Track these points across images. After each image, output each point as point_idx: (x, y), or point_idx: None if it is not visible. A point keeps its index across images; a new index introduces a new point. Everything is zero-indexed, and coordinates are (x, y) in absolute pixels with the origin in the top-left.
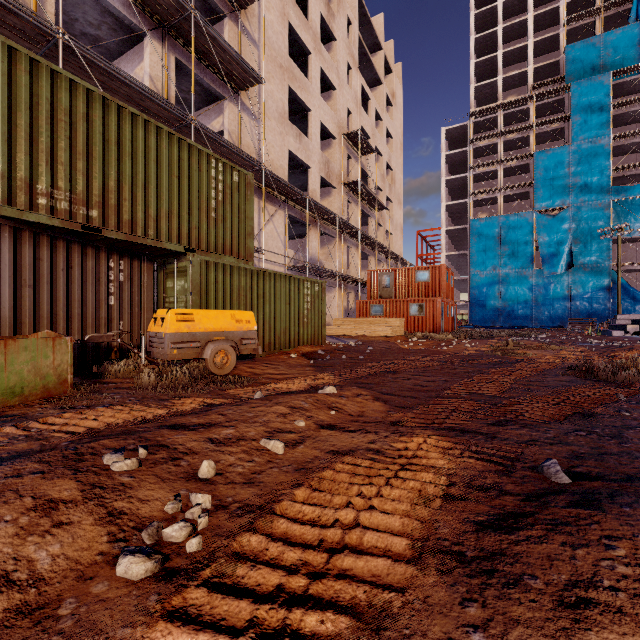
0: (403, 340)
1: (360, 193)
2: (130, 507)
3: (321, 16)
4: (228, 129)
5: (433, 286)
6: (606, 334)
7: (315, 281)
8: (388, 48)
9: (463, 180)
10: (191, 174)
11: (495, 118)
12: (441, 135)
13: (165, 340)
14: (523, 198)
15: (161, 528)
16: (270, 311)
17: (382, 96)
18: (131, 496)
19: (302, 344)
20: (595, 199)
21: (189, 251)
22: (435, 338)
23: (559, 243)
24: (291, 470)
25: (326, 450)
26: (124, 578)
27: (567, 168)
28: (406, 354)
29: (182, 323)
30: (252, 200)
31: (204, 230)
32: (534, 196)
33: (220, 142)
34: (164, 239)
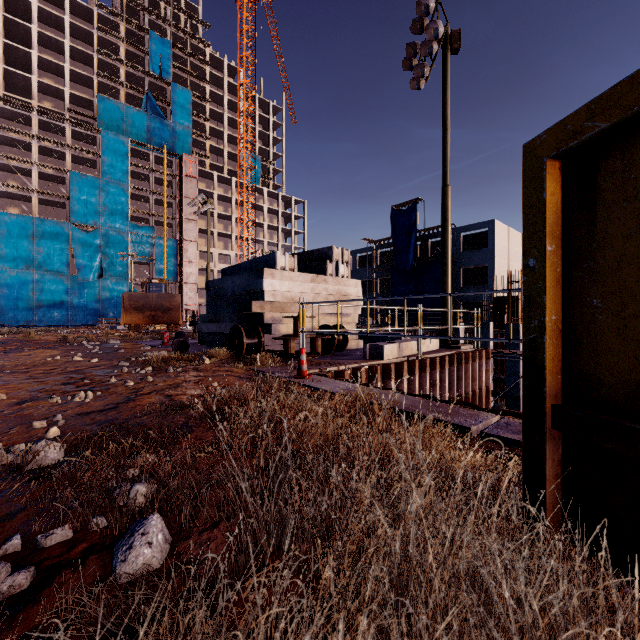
0: None
1: None
2: None
3: None
4: None
5: None
6: (115, 328)
7: None
8: None
9: None
10: None
11: (30, 117)
12: None
13: None
14: (61, 206)
15: None
16: None
17: None
18: None
19: None
20: (119, 228)
21: None
22: None
23: (92, 256)
24: None
25: None
26: None
27: (99, 196)
28: None
29: None
30: None
31: None
32: (70, 209)
33: None
34: None
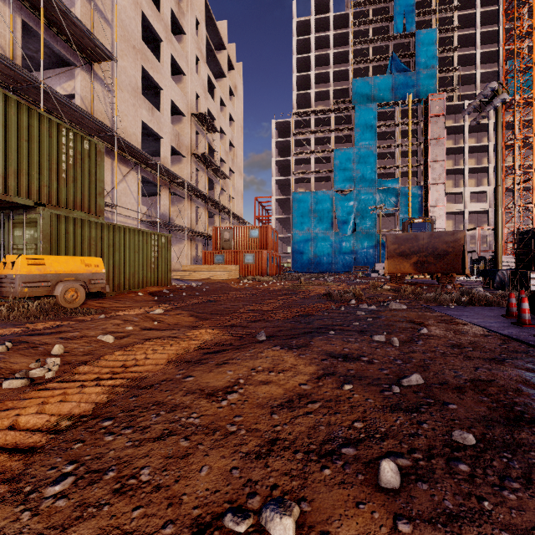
0: (237, 282)
1: (207, 163)
2: (6, 366)
3: (172, 11)
4: (80, 94)
5: (262, 241)
6: (369, 276)
7: (162, 234)
8: (231, 49)
9: (288, 162)
10: (41, 139)
11: (309, 120)
12: (272, 125)
13: (16, 280)
14: (327, 180)
15: (28, 372)
16: (120, 258)
17: (226, 87)
18: (5, 361)
19: (150, 285)
20: (368, 186)
21: (39, 205)
22: (261, 280)
23: (348, 214)
24: (116, 348)
25: (142, 339)
26: (8, 388)
27: (353, 163)
28: (232, 290)
29: (33, 266)
30: (102, 165)
31: (55, 188)
32: (333, 180)
33: (71, 107)
34: (13, 194)
